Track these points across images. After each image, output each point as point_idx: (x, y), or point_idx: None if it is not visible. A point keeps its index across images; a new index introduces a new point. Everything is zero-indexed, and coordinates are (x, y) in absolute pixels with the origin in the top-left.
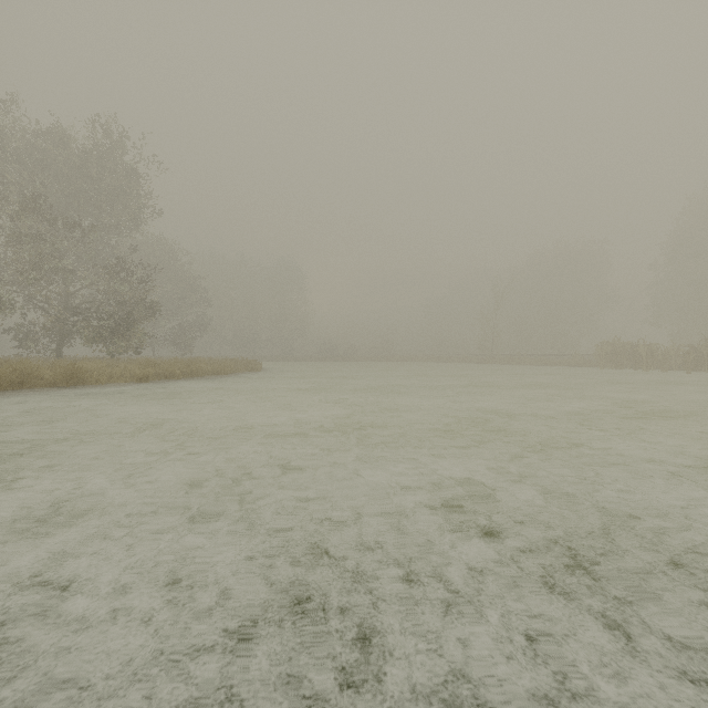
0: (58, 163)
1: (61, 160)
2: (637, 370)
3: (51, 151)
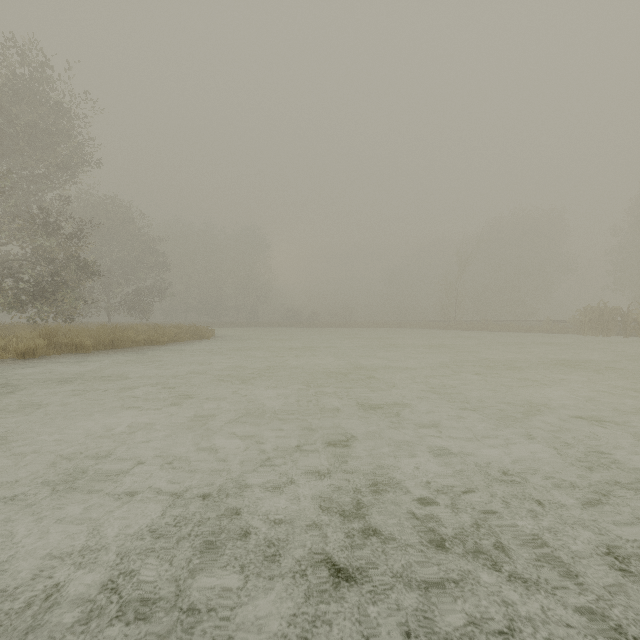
0: None
1: None
2: (628, 337)
3: None
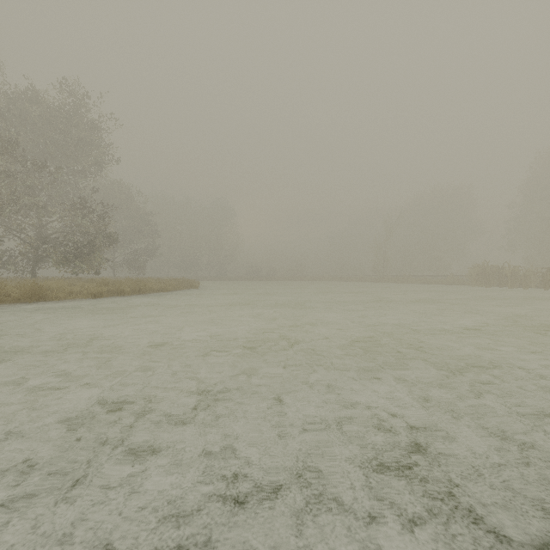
0: (31, 118)
1: (34, 116)
2: (503, 287)
3: (26, 108)
